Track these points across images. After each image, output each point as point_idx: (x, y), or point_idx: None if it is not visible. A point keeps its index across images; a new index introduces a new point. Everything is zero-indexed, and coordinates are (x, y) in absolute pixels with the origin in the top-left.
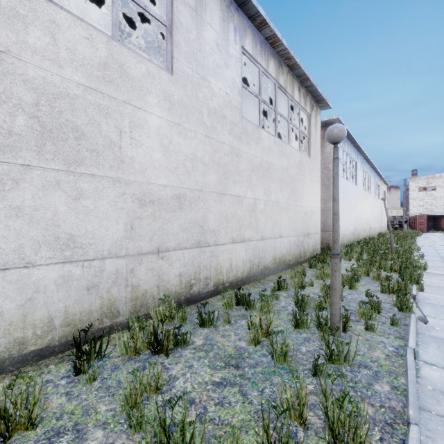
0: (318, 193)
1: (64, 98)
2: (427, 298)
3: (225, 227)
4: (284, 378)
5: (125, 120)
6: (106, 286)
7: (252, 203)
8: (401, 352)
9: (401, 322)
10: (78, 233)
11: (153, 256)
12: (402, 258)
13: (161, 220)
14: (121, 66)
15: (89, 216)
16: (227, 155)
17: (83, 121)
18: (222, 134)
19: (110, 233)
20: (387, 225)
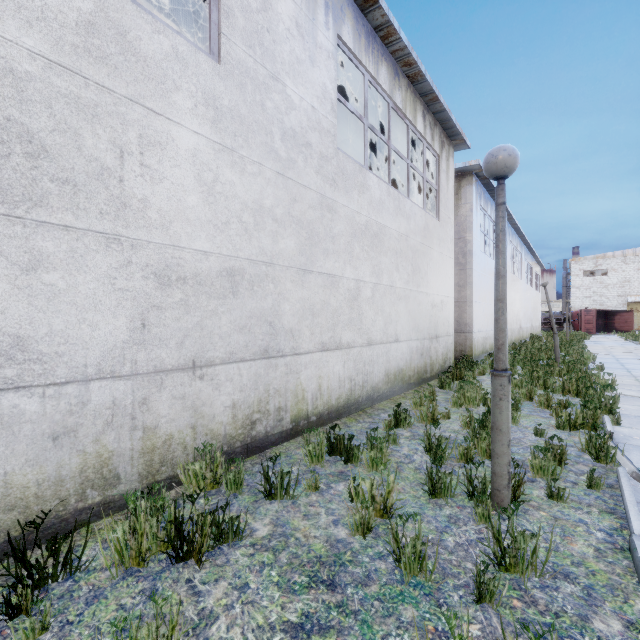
0: (451, 275)
1: (1, 77)
2: (630, 437)
3: (311, 324)
4: (422, 609)
5: (131, 131)
6: (92, 430)
7: (353, 287)
8: (619, 543)
9: (604, 482)
10: (32, 334)
11: (185, 374)
12: (577, 372)
13: (199, 311)
14: (122, 33)
15: (56, 303)
16: (314, 207)
17: (44, 124)
18: (305, 172)
19: (101, 334)
20: (541, 325)
